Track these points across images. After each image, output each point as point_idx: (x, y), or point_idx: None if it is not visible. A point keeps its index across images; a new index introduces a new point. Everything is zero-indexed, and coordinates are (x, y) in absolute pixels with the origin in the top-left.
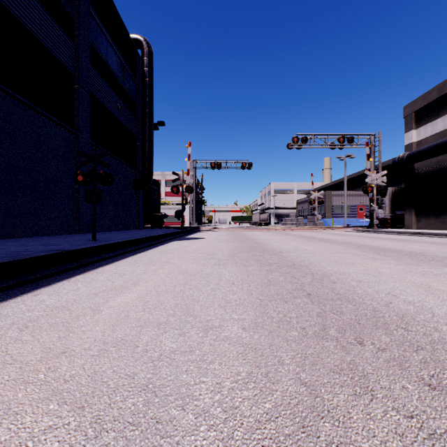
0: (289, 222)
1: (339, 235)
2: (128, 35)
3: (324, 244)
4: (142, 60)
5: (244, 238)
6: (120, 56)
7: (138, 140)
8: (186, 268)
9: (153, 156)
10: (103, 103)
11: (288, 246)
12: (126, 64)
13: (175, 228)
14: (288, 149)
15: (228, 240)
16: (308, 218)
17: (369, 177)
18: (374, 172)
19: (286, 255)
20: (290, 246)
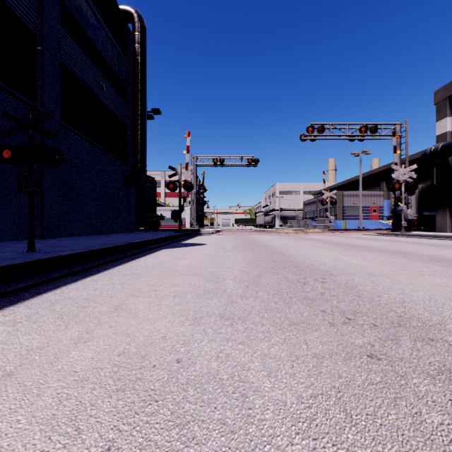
0: (296, 224)
1: (367, 239)
2: (115, 4)
3: (372, 254)
4: (133, 35)
5: (255, 244)
6: (105, 26)
7: (129, 129)
8: (149, 340)
9: (146, 147)
10: (80, 77)
11: (325, 258)
12: (112, 38)
13: (173, 231)
14: (301, 141)
15: (235, 248)
16: (317, 221)
17: (396, 172)
18: (402, 167)
19: (346, 281)
20: (329, 258)
